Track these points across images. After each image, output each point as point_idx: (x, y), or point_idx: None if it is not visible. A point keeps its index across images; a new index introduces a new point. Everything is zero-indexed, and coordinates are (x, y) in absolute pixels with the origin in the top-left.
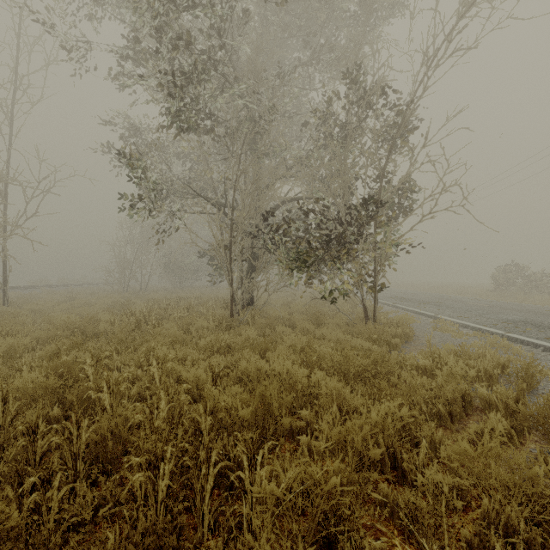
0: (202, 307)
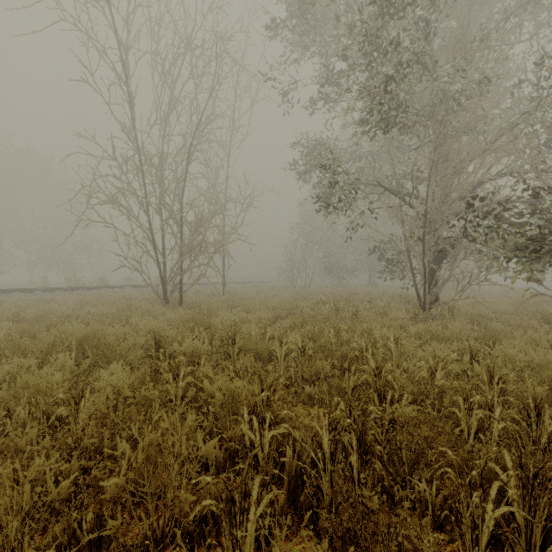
0: (380, 301)
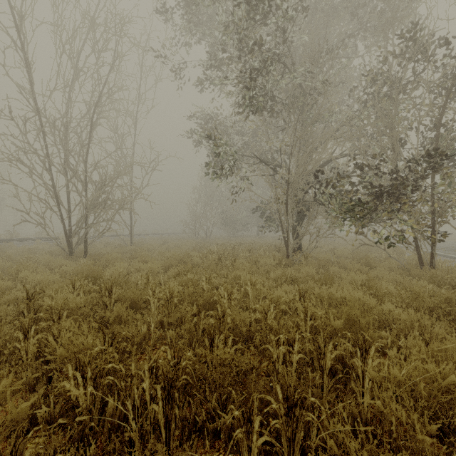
0: (259, 250)
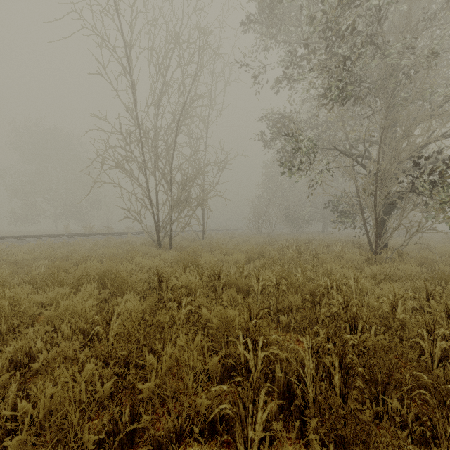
0: (335, 246)
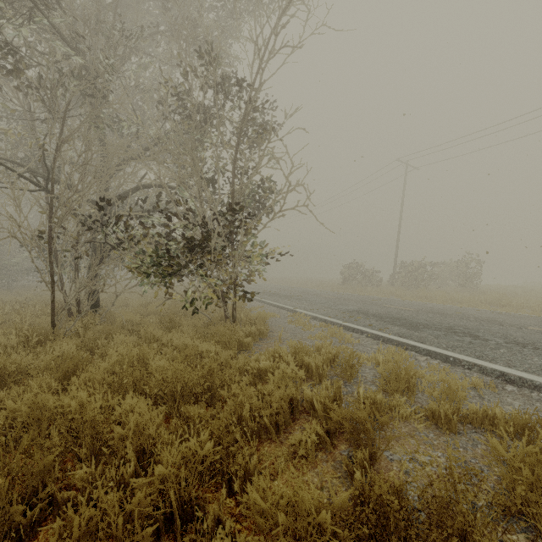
0: (17, 314)
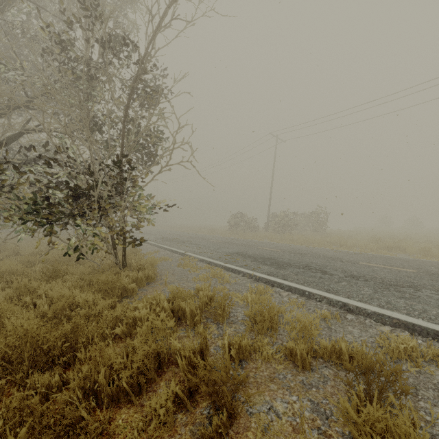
0: None
